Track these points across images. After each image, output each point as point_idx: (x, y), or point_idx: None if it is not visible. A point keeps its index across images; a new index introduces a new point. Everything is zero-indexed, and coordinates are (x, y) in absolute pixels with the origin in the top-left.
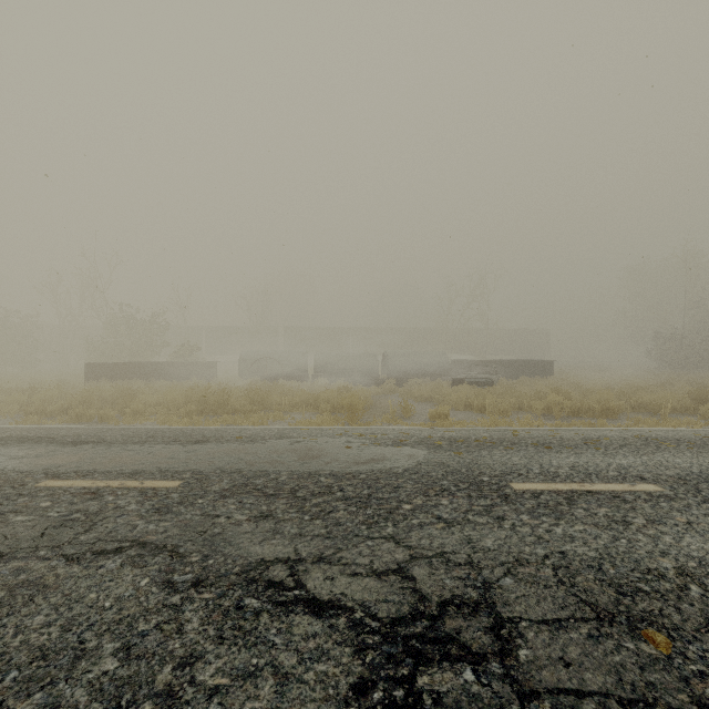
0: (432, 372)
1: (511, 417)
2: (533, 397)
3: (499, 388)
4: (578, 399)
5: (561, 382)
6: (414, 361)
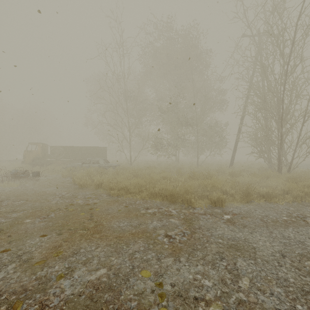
0: None
1: None
2: None
3: None
4: None
5: None
6: None
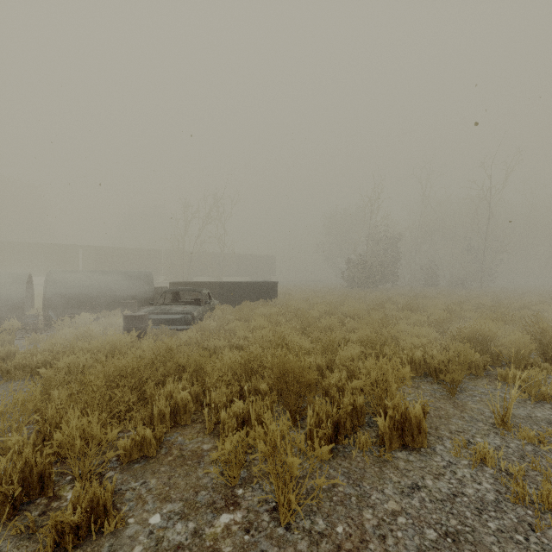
0: (123, 301)
1: (108, 551)
2: (238, 366)
3: (194, 333)
4: (317, 357)
5: (285, 309)
6: (97, 285)
